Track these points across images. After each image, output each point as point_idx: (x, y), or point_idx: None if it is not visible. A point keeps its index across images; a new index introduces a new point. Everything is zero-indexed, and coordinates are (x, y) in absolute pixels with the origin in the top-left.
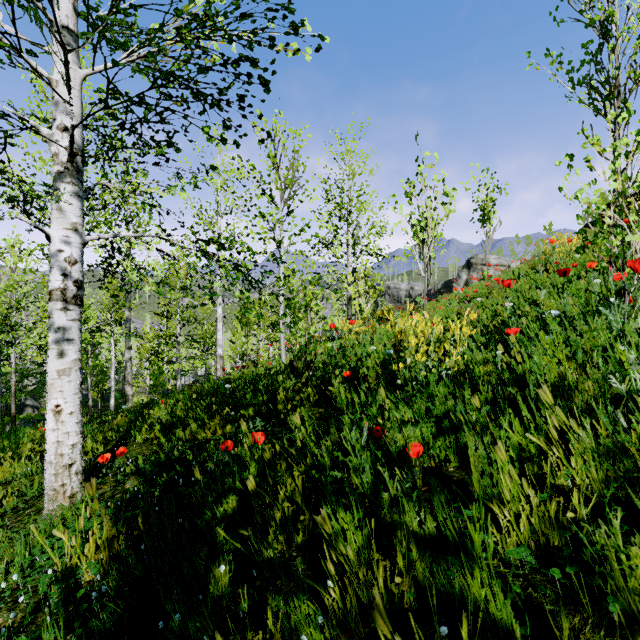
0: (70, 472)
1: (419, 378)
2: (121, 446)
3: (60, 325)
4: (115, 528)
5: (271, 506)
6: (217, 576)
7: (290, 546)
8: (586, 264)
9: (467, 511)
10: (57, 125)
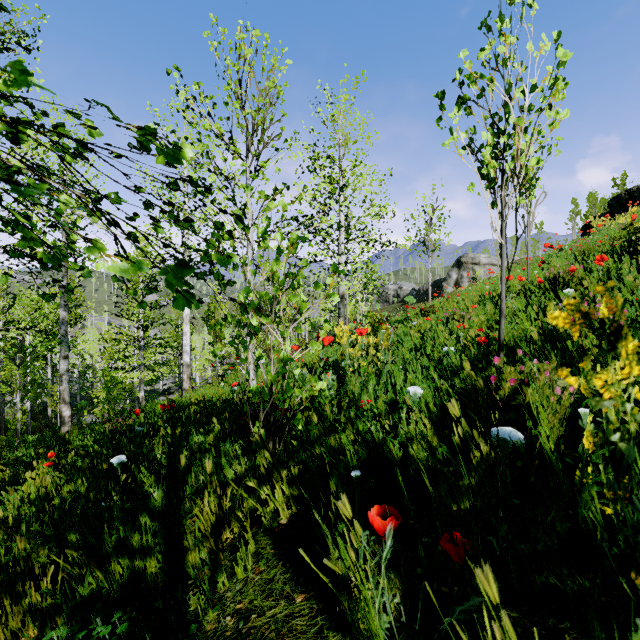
0: None
1: None
2: None
3: None
4: None
5: None
6: None
7: None
8: None
9: None
10: None
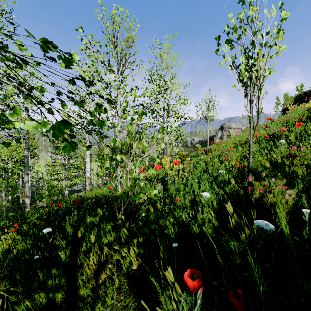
0: None
1: None
2: None
3: None
4: None
5: None
6: None
7: None
8: None
9: None
10: None
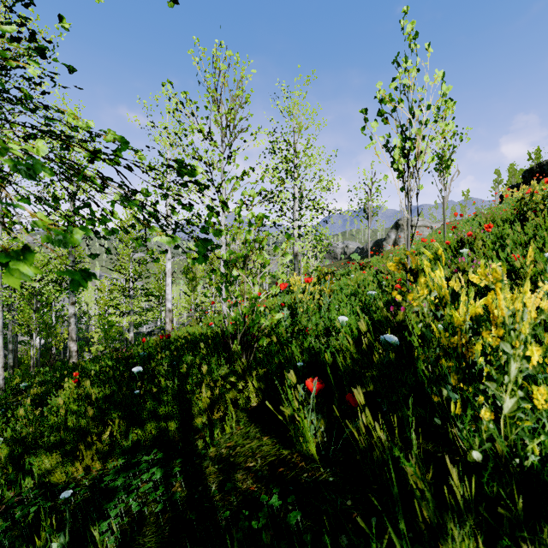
0: None
1: None
2: None
3: None
4: None
5: None
6: None
7: None
8: None
9: None
10: None
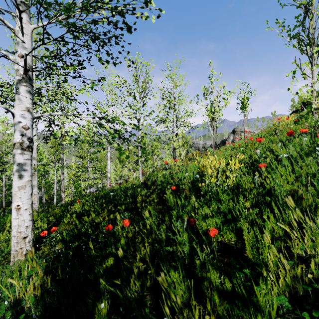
0: (25, 241)
1: (213, 191)
2: (56, 225)
3: (20, 162)
4: (44, 276)
5: (131, 266)
6: (99, 309)
7: (143, 288)
8: (298, 130)
9: (245, 270)
10: (18, 54)
